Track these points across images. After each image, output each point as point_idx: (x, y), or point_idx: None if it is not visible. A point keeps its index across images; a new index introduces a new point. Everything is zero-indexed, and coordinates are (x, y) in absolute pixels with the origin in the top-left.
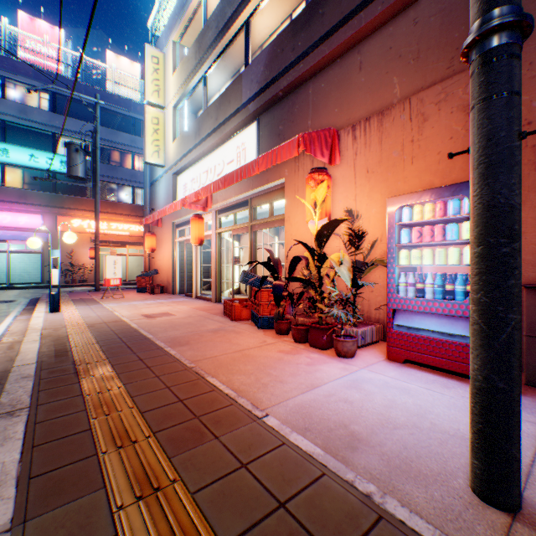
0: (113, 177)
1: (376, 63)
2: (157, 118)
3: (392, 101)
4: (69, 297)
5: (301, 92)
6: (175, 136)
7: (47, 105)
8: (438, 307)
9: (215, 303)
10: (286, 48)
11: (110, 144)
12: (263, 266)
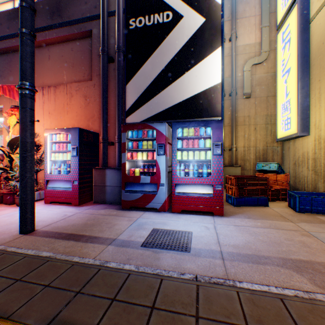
0: None
1: (57, 60)
2: None
3: (64, 82)
4: None
5: (17, 55)
6: None
7: None
8: (62, 177)
9: None
10: (5, 25)
11: None
12: None
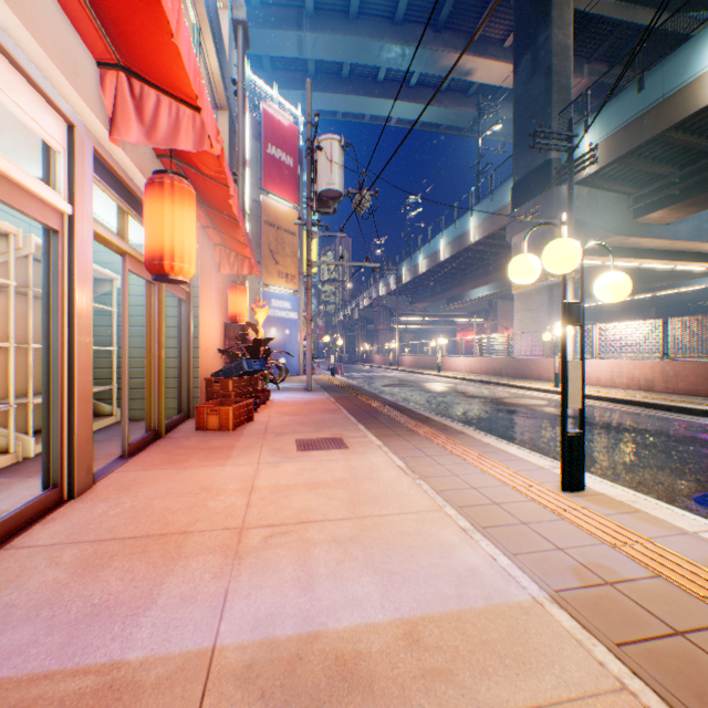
0: None
1: None
2: None
3: None
4: None
5: None
6: None
7: None
8: None
9: (109, 480)
10: None
11: None
12: (14, 352)
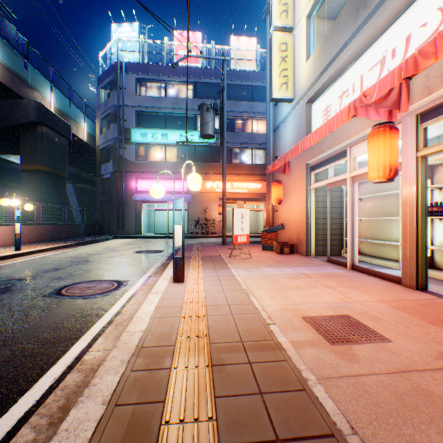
0: (234, 142)
1: None
2: (284, 43)
3: None
4: (200, 252)
5: None
6: (308, 54)
7: (190, 94)
8: None
9: (416, 291)
10: None
11: (232, 114)
12: None
